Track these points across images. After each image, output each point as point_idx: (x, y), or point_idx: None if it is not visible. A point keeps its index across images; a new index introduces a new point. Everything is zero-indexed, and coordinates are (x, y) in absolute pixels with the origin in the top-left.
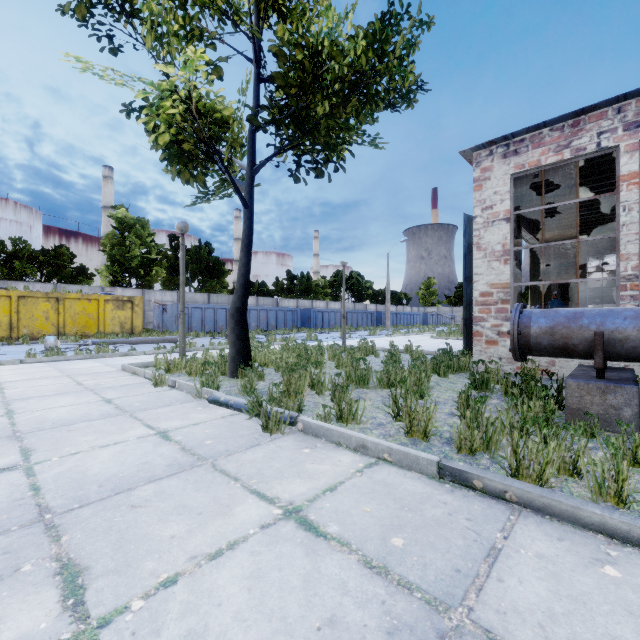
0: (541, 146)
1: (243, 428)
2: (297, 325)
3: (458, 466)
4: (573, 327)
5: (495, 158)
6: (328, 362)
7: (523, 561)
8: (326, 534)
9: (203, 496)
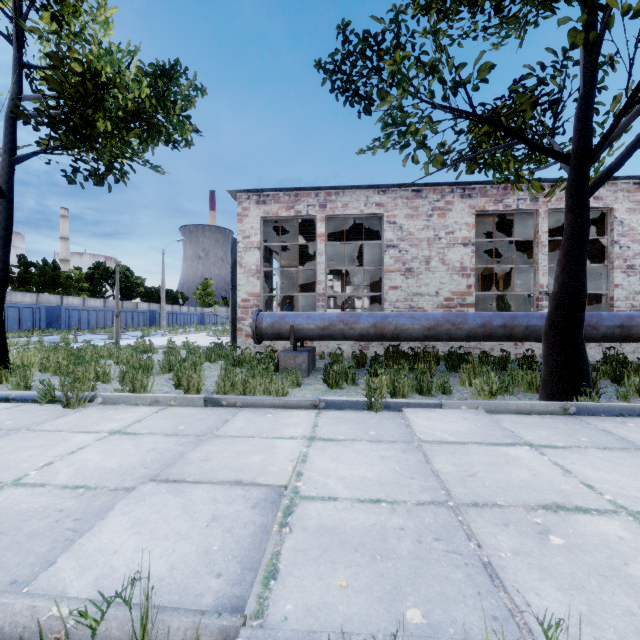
0: (279, 203)
1: (39, 411)
2: (40, 326)
3: (215, 396)
4: (282, 323)
5: (252, 202)
6: (103, 361)
7: (238, 420)
8: (141, 433)
9: (37, 441)
